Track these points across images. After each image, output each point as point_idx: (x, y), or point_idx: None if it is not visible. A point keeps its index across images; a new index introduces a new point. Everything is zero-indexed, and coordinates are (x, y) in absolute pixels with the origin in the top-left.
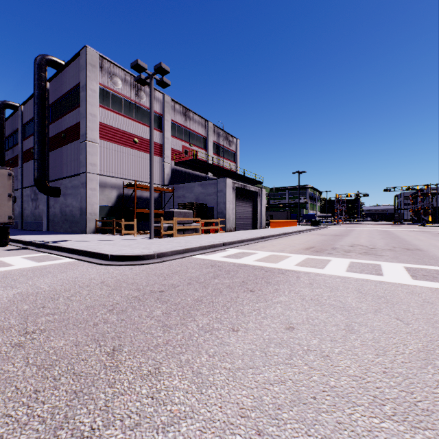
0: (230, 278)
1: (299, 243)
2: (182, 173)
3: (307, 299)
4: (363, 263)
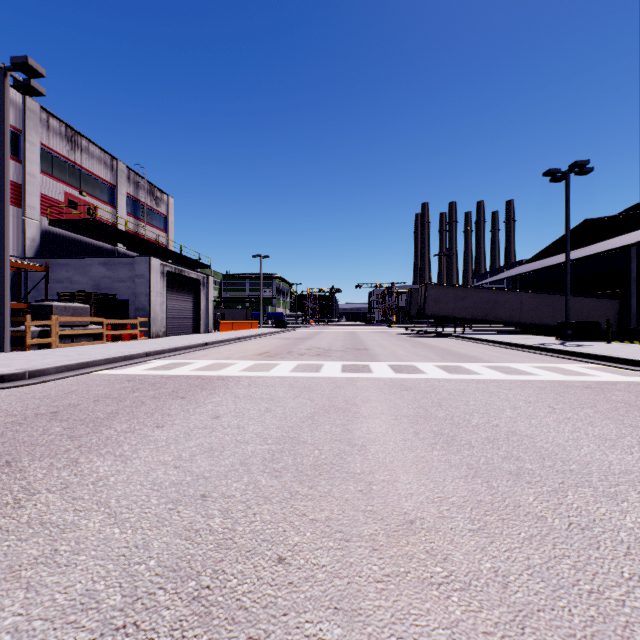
0: (156, 390)
1: (253, 349)
2: (64, 239)
3: (241, 397)
4: (310, 364)
